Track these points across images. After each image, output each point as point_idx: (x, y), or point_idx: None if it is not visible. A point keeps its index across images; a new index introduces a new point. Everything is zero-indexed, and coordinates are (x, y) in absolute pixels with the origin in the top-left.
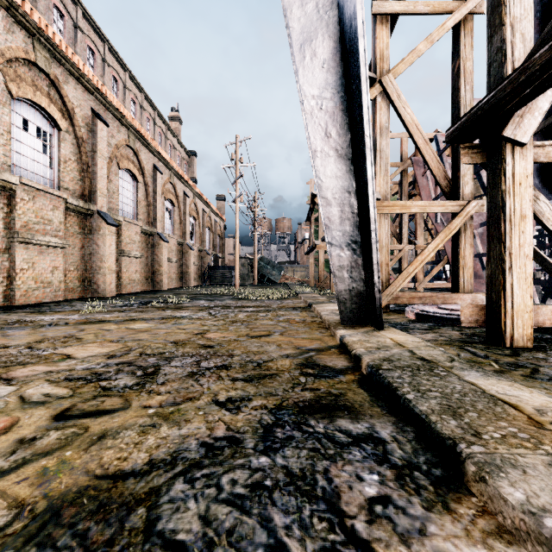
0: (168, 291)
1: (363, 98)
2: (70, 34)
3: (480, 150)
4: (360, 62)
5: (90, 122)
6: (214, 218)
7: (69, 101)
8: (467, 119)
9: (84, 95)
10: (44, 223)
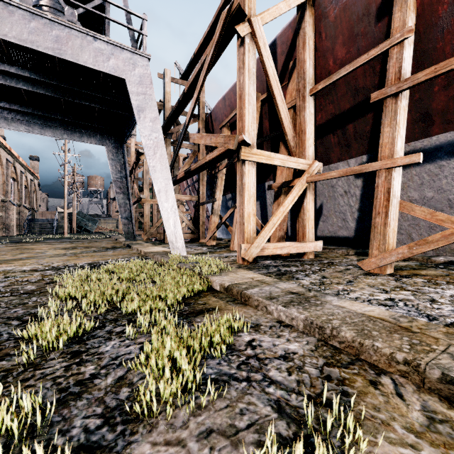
0: (4, 238)
1: (129, 184)
2: None
3: None
4: (128, 176)
5: None
6: (30, 177)
7: None
8: None
9: None
10: None
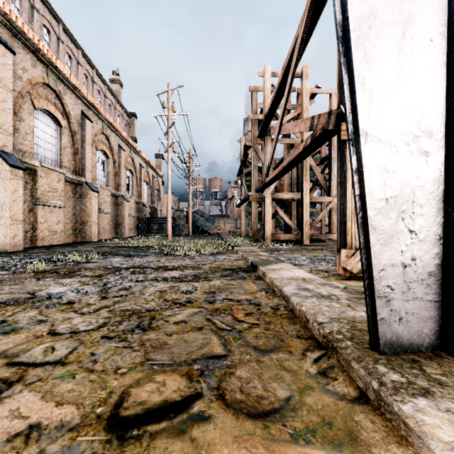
0: (96, 242)
1: None
2: None
3: None
4: None
5: None
6: (152, 174)
7: None
8: None
9: None
10: None
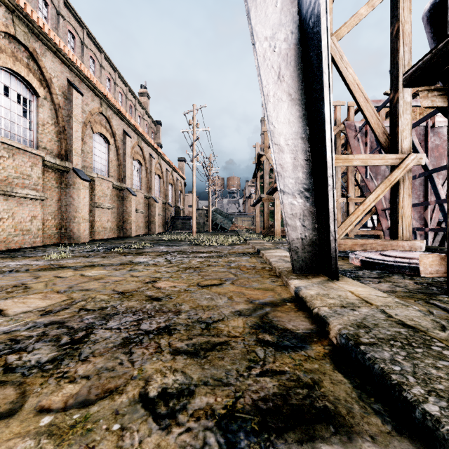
0: (135, 237)
1: (322, 31)
2: (53, 20)
3: (441, 93)
4: None
5: (66, 91)
6: (176, 176)
7: (47, 72)
8: (433, 56)
9: (61, 67)
10: (23, 178)
